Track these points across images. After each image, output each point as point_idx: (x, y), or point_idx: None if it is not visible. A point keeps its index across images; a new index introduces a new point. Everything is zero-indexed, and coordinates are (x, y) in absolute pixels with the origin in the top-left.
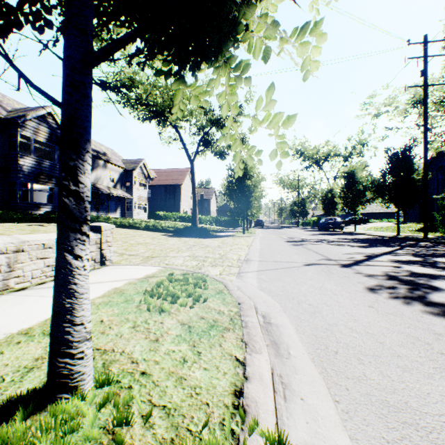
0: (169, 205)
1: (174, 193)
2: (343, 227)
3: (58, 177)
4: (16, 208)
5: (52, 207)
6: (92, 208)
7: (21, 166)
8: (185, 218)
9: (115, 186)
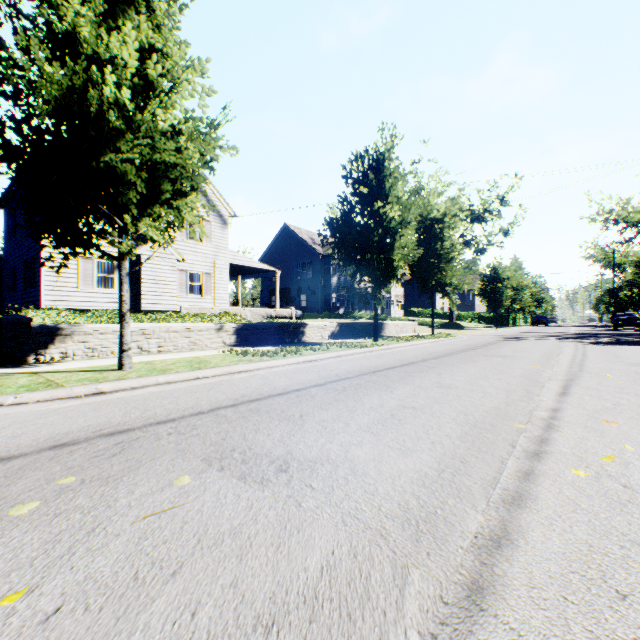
0: (422, 301)
1: None
2: (638, 324)
3: (347, 287)
4: (329, 310)
5: (344, 308)
6: (362, 307)
7: (332, 283)
8: (442, 315)
9: None
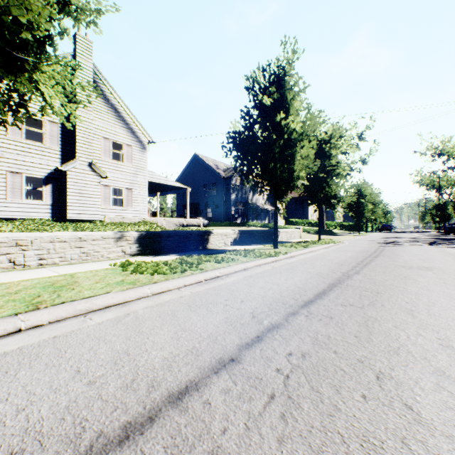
0: (298, 213)
1: (303, 203)
2: None
3: (243, 202)
4: (229, 220)
5: (241, 219)
6: (254, 218)
7: (231, 199)
8: (313, 224)
9: (264, 203)
